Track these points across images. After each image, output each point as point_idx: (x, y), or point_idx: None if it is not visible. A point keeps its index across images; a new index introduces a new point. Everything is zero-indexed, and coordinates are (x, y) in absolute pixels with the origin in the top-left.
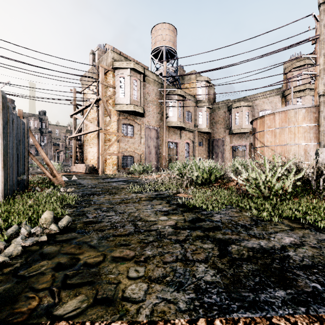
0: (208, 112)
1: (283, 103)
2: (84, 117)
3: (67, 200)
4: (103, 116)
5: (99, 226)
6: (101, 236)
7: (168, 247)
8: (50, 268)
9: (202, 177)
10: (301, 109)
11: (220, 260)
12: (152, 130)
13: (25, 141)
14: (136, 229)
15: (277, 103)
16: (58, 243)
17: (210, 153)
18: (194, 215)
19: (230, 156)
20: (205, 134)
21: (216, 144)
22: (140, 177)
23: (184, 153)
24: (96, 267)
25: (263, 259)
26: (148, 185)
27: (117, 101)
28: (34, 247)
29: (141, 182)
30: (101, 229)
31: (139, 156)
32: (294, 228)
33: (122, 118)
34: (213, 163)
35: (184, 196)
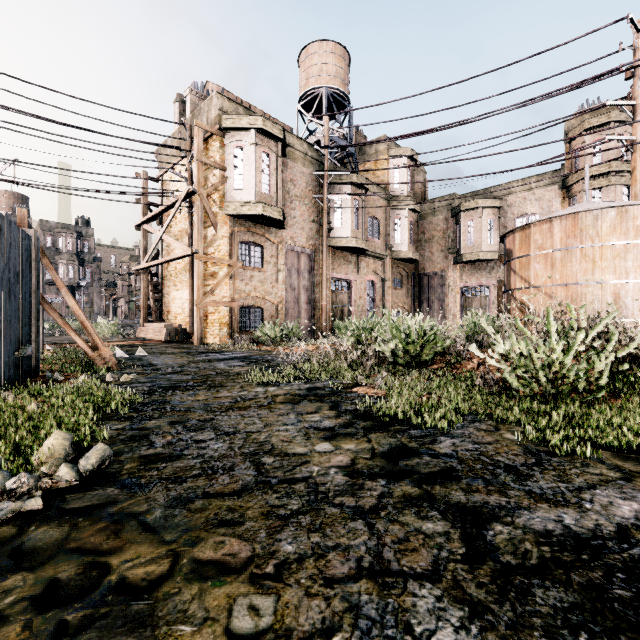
0: (414, 220)
1: (564, 201)
2: (163, 228)
3: (112, 403)
4: (202, 225)
5: (174, 468)
6: (175, 496)
7: (337, 529)
8: (26, 599)
9: (406, 351)
10: (608, 210)
11: (471, 574)
12: (301, 255)
13: (32, 276)
14: (261, 476)
15: (551, 201)
16: (66, 517)
17: (418, 301)
18: (394, 438)
19: (456, 308)
20: (406, 264)
21: (428, 283)
22: (276, 350)
23: (364, 301)
24: (147, 596)
25: (583, 569)
26: (292, 368)
27: (230, 197)
28: (5, 528)
29: (277, 361)
30: (177, 478)
31: (274, 308)
32: (632, 474)
33: (239, 231)
34: (428, 322)
35: (367, 393)
